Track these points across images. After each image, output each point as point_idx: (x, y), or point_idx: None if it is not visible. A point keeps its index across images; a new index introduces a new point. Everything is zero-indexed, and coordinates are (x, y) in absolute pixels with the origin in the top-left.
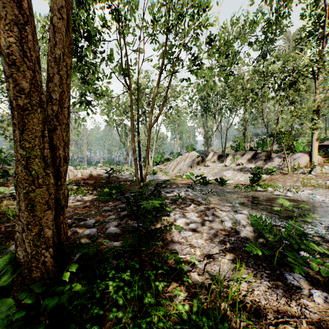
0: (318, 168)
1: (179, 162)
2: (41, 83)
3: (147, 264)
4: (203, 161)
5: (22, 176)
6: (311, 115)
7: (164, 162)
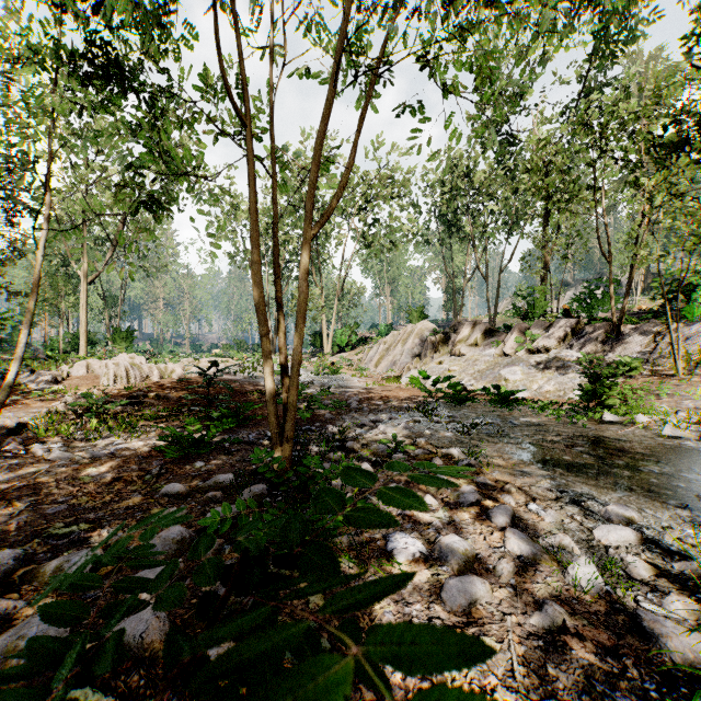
0: None
1: (391, 345)
2: None
3: None
4: (449, 342)
5: None
6: None
7: (357, 345)
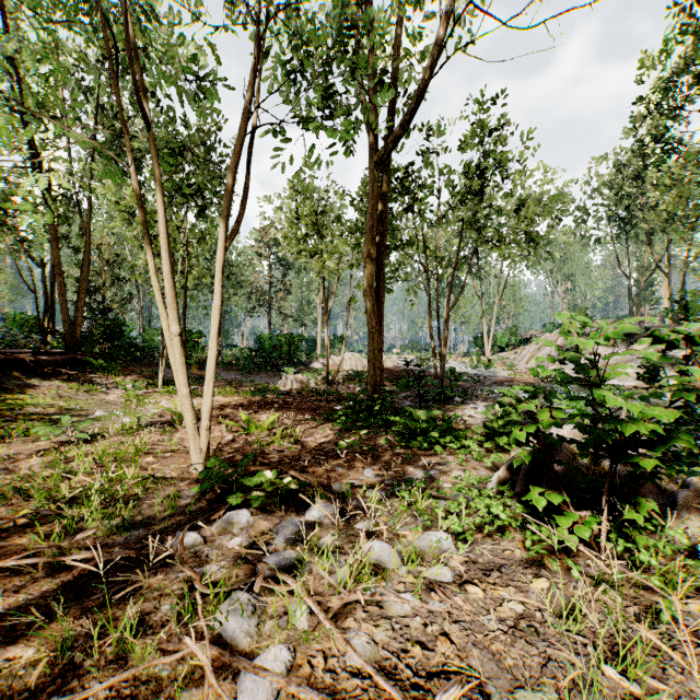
0: None
1: (541, 346)
2: (378, 321)
3: None
4: None
5: (372, 356)
6: None
7: (517, 345)
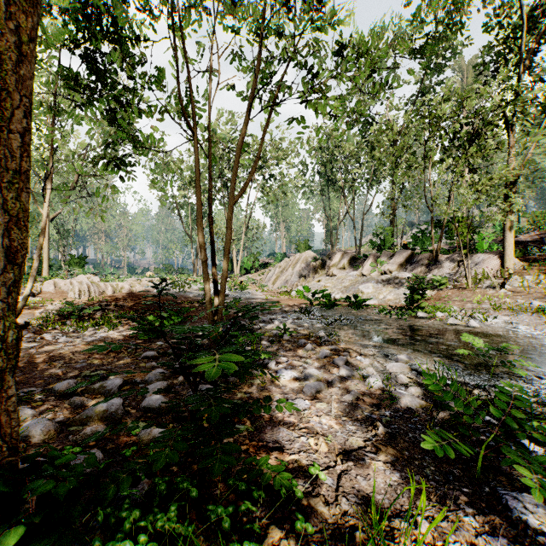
0: (516, 278)
1: (284, 268)
2: None
3: (219, 481)
4: (325, 267)
5: None
6: (505, 191)
7: (259, 268)
